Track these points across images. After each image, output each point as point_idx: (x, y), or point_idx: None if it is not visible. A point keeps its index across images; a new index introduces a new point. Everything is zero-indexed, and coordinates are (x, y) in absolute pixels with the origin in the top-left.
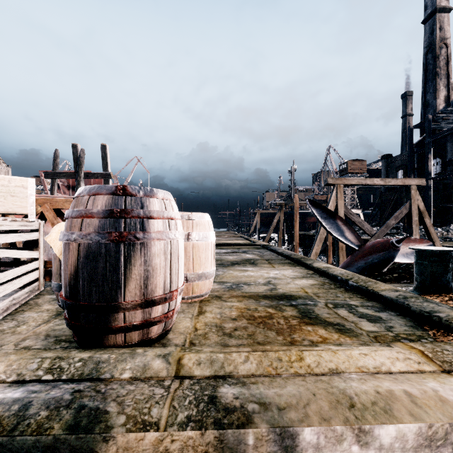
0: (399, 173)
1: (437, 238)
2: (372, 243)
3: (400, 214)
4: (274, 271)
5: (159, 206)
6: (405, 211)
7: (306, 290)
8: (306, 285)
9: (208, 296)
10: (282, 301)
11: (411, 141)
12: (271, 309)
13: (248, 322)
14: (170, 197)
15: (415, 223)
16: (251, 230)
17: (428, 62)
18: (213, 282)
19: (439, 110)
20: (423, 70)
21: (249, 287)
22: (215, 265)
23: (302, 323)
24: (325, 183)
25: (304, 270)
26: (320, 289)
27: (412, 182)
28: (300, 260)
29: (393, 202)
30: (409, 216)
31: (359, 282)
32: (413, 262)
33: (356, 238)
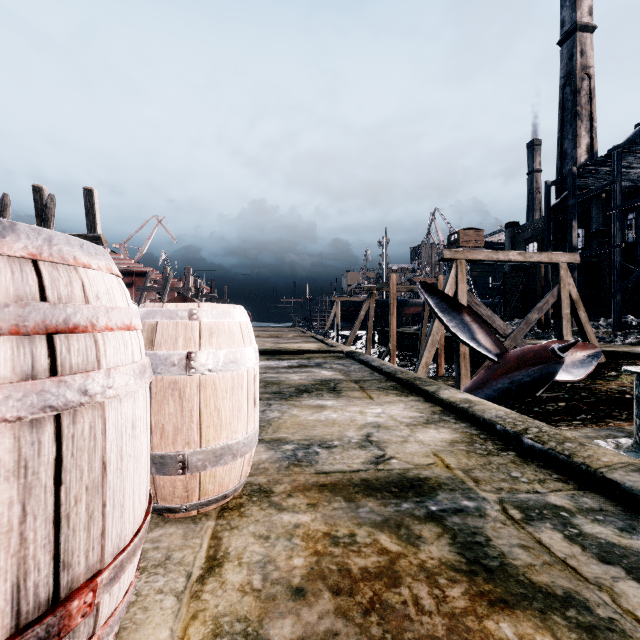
0: (529, 247)
1: (595, 340)
2: (521, 350)
3: (545, 304)
4: (373, 408)
5: (4, 283)
6: (553, 301)
7: (446, 460)
8: (440, 445)
9: (242, 489)
10: (407, 503)
11: (549, 202)
12: (388, 537)
13: (335, 606)
14: (82, 254)
15: (566, 318)
16: (327, 326)
17: (566, 98)
18: (258, 443)
19: (580, 163)
20: (560, 108)
21: (331, 456)
22: (267, 396)
23: (479, 599)
24: (439, 258)
25: (424, 403)
26: (472, 455)
27: (561, 259)
28: (414, 383)
29: (521, 287)
30: (557, 308)
31: (547, 442)
32: (578, 379)
33: (493, 342)
